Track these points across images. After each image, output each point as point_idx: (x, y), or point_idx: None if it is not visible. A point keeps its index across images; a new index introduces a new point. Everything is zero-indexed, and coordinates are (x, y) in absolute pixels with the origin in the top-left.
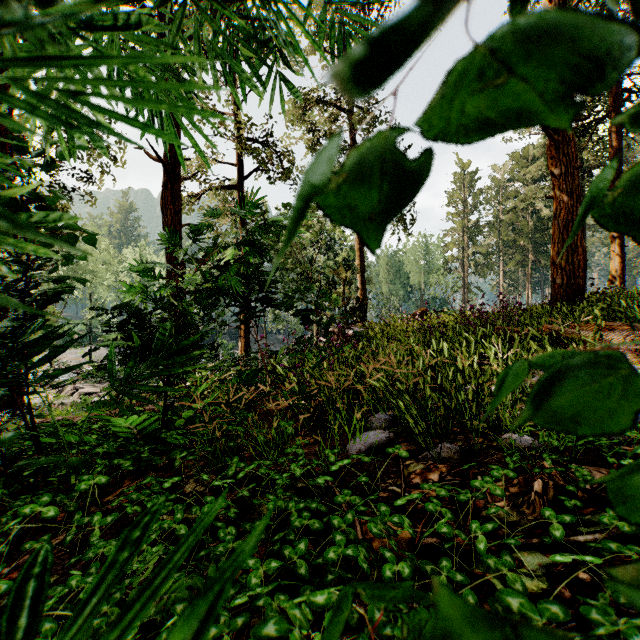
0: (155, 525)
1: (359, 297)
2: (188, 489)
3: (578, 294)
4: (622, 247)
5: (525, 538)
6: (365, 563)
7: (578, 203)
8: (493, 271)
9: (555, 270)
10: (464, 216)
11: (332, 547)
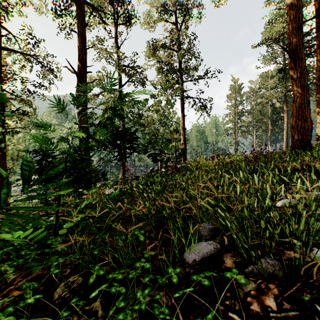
0: None
1: (182, 148)
2: (56, 295)
3: (307, 145)
4: None
5: None
6: None
7: (307, 94)
8: (250, 135)
9: (294, 131)
10: (235, 107)
11: None
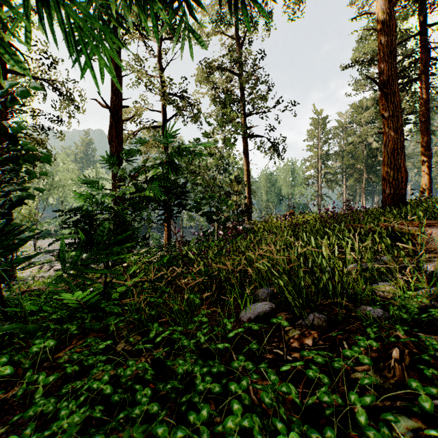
0: (86, 386)
1: (246, 203)
2: (119, 348)
3: (401, 201)
4: (429, 168)
5: (390, 401)
6: (260, 434)
7: (401, 137)
8: (338, 185)
9: (385, 184)
10: (318, 147)
11: (230, 416)
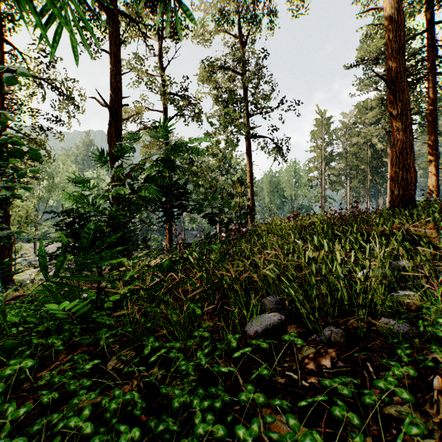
0: (61, 424)
1: (249, 205)
2: (109, 366)
3: (410, 202)
4: (437, 169)
5: None
6: None
7: (410, 135)
8: (342, 187)
9: (393, 184)
10: (322, 148)
11: None
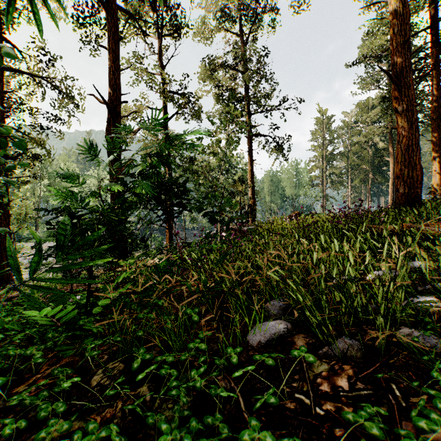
0: None
1: (250, 204)
2: (94, 382)
3: (416, 200)
4: None
5: None
6: None
7: (416, 132)
8: (344, 186)
9: (398, 182)
10: (323, 148)
11: None
